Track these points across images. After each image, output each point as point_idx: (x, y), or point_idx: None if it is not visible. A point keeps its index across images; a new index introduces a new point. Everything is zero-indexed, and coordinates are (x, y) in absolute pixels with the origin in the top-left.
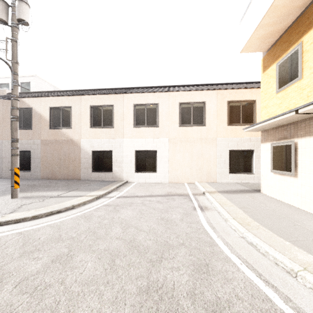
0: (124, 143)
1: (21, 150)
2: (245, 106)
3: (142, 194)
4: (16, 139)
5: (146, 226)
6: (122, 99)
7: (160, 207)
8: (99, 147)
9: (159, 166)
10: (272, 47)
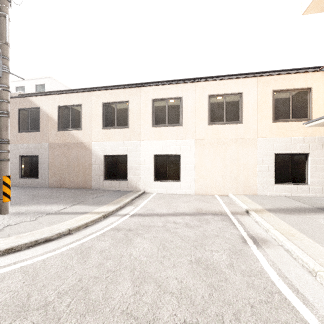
0: (141, 145)
1: (28, 155)
2: (296, 96)
3: (163, 211)
4: (5, 139)
5: (175, 278)
6: (139, 94)
7: (191, 236)
8: (112, 151)
9: (183, 174)
10: None
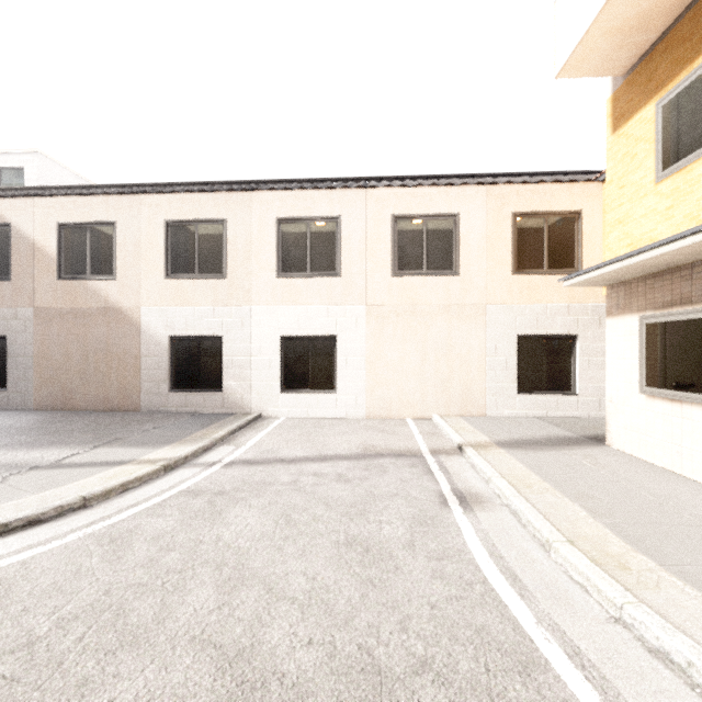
0: (254, 316)
1: None
2: (555, 226)
3: (297, 453)
4: None
5: (302, 574)
6: (248, 205)
7: (345, 497)
8: (188, 328)
9: (341, 376)
10: (641, 60)
